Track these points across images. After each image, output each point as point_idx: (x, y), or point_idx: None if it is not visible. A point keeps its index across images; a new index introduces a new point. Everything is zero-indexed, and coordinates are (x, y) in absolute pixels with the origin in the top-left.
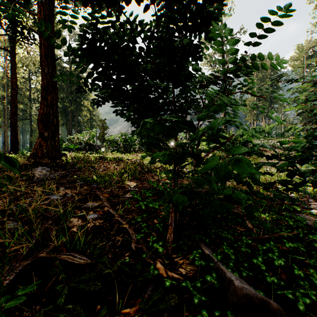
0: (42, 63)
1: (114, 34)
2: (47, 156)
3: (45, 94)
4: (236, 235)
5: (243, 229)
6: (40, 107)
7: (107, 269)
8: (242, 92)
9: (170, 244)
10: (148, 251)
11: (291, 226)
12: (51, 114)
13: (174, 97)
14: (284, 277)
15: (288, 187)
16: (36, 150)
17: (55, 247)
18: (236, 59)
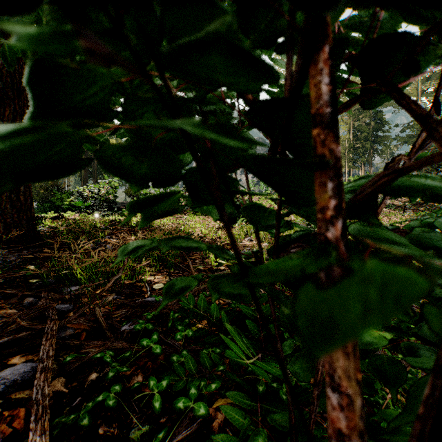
0: None
1: None
2: (1, 222)
3: (1, 106)
4: None
5: None
6: None
7: None
8: None
9: None
10: None
11: None
12: None
13: None
14: None
15: None
16: None
17: None
18: None
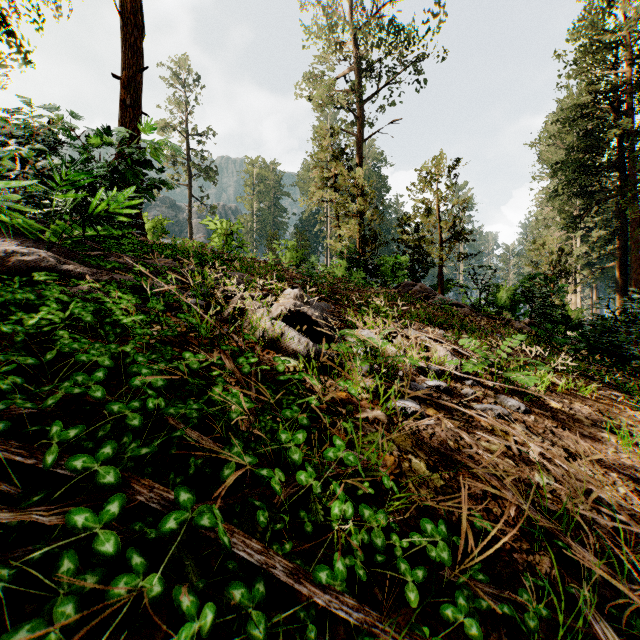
0: None
1: None
2: None
3: None
4: None
5: None
6: None
7: None
8: None
9: None
10: None
11: None
12: None
13: None
14: None
15: None
16: None
17: None
18: None
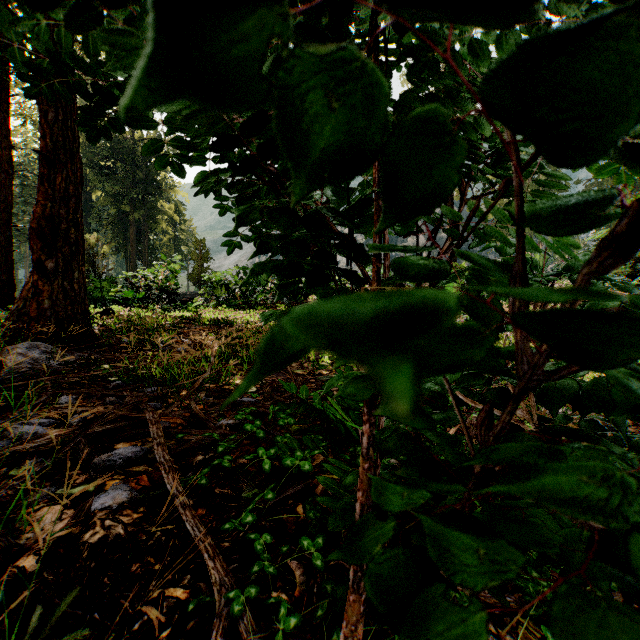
0: (42, 97)
1: None
2: (52, 316)
3: (50, 172)
4: None
5: None
6: (37, 200)
7: None
8: None
9: None
10: None
11: None
12: (62, 217)
13: None
14: None
15: None
16: (27, 301)
17: None
18: None
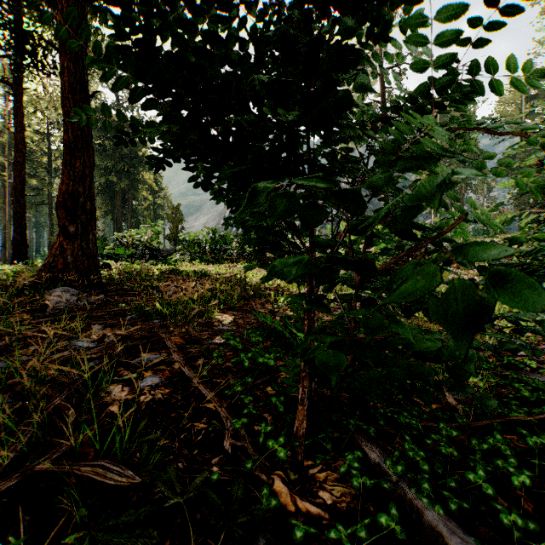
0: (66, 101)
1: (184, 1)
2: (73, 269)
3: (71, 158)
4: (425, 419)
5: (435, 404)
6: (61, 180)
7: (173, 496)
8: (461, 128)
9: (301, 443)
10: (257, 453)
11: (523, 397)
12: (81, 192)
13: (307, 151)
14: (527, 507)
15: (521, 327)
16: (55, 257)
17: (72, 447)
18: (450, 54)
